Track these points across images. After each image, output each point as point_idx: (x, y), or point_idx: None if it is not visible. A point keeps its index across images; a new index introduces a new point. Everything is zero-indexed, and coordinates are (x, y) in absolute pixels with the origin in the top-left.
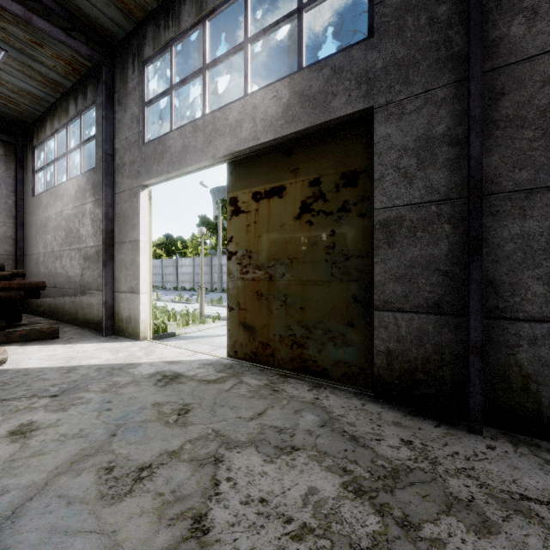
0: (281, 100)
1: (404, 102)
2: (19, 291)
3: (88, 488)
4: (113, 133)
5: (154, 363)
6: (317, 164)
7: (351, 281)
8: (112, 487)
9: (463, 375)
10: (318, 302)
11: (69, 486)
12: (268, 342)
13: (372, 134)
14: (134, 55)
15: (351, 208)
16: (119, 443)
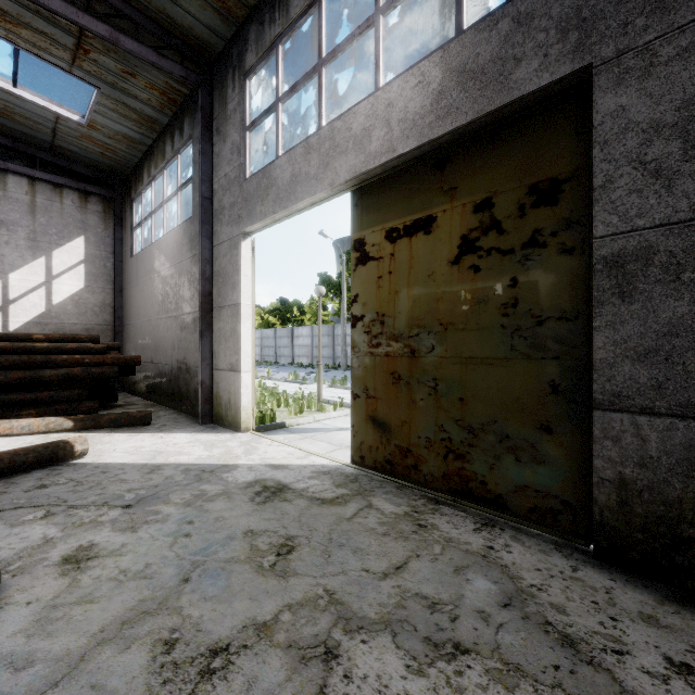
0: (429, 87)
1: (654, 45)
2: (113, 367)
3: (135, 678)
4: (210, 171)
5: (254, 466)
6: (487, 177)
7: (547, 359)
8: (166, 683)
9: None
10: (488, 392)
11: (109, 669)
12: (409, 447)
13: (587, 113)
14: (234, 68)
15: (546, 240)
16: (191, 597)
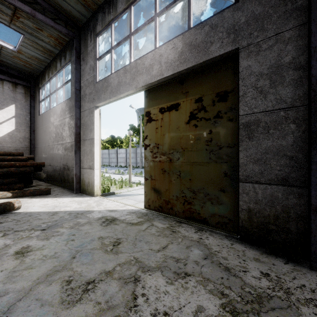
0: (177, 49)
1: (260, 43)
2: (30, 167)
3: (55, 295)
4: (79, 77)
5: (101, 210)
6: (200, 88)
7: (223, 162)
8: (69, 295)
9: (305, 228)
10: (201, 176)
11: (43, 292)
12: (169, 200)
13: (237, 66)
14: (91, 31)
15: (222, 115)
16: (76, 264)
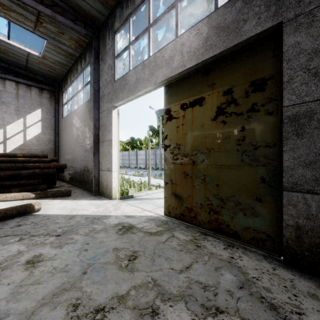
0: (201, 35)
1: (314, 11)
2: (53, 169)
3: None
4: (98, 78)
5: (118, 216)
6: (230, 78)
7: (259, 166)
8: None
9: None
10: (230, 181)
11: (45, 319)
12: (192, 207)
13: (279, 46)
14: (109, 29)
15: (259, 108)
16: (87, 281)
